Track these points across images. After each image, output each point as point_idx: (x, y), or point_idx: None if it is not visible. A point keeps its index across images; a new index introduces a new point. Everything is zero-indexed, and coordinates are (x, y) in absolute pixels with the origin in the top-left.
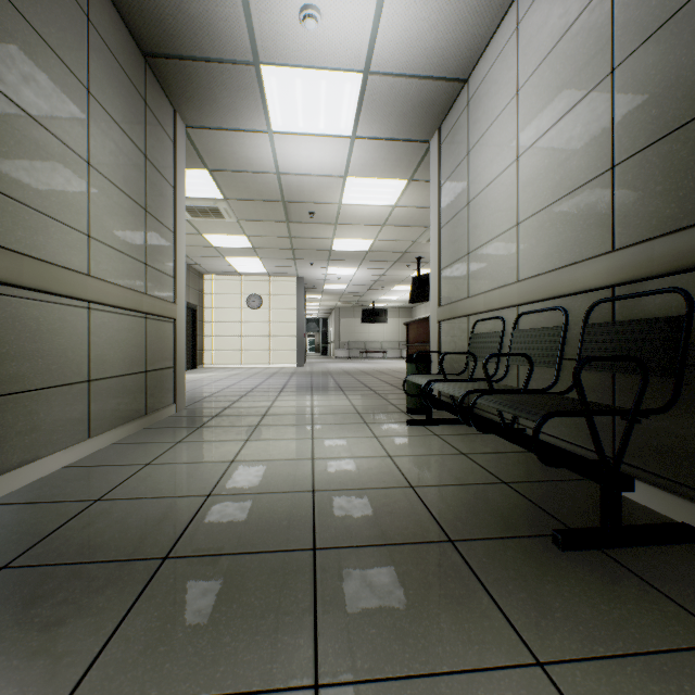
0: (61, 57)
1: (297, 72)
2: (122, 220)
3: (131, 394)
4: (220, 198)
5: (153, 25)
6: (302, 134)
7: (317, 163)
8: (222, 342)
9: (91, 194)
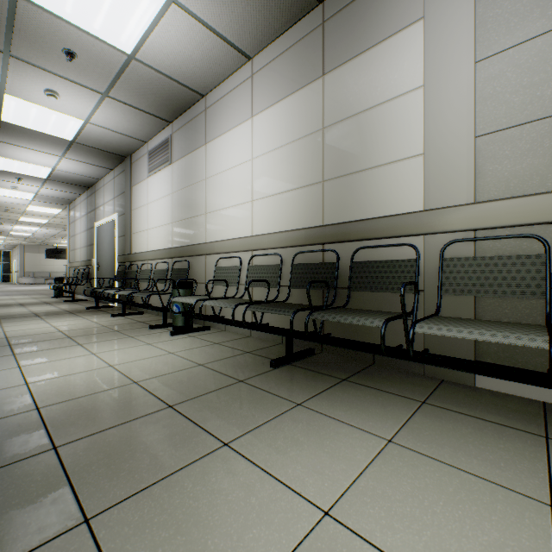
0: None
1: (8, 190)
2: None
3: None
4: None
5: None
6: (7, 196)
7: (14, 201)
8: None
9: None
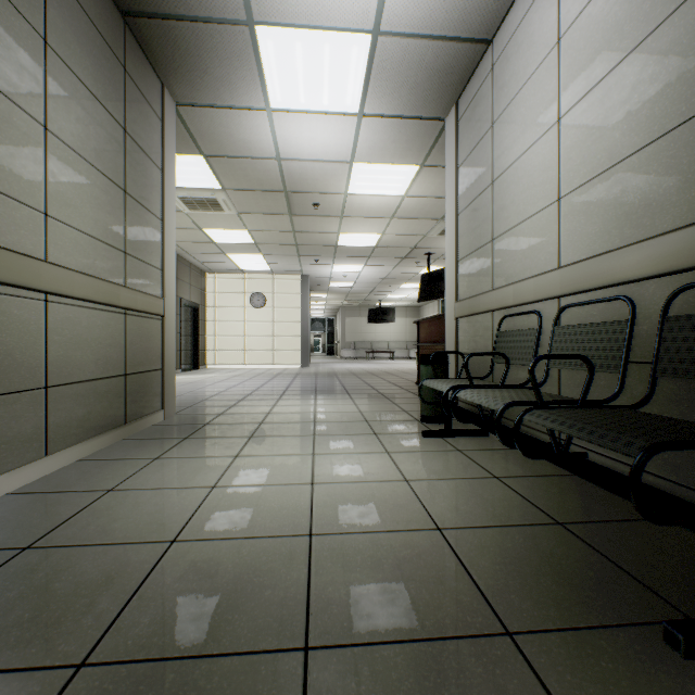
0: None
1: (296, 33)
2: (93, 200)
3: (106, 401)
4: (219, 188)
5: None
6: (304, 111)
7: (321, 146)
8: (224, 342)
9: (50, 165)
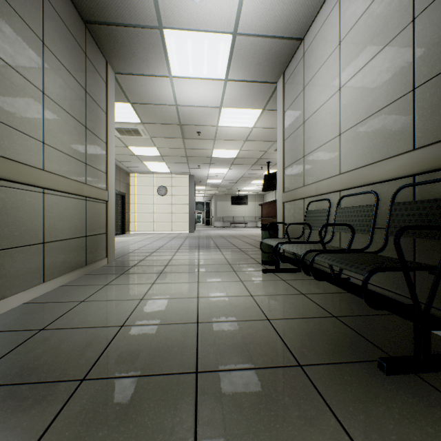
0: (22, 17)
1: (188, 33)
2: (68, 133)
3: (75, 252)
4: (139, 122)
5: (90, 0)
6: (192, 78)
7: (202, 98)
8: (141, 217)
9: (45, 114)
